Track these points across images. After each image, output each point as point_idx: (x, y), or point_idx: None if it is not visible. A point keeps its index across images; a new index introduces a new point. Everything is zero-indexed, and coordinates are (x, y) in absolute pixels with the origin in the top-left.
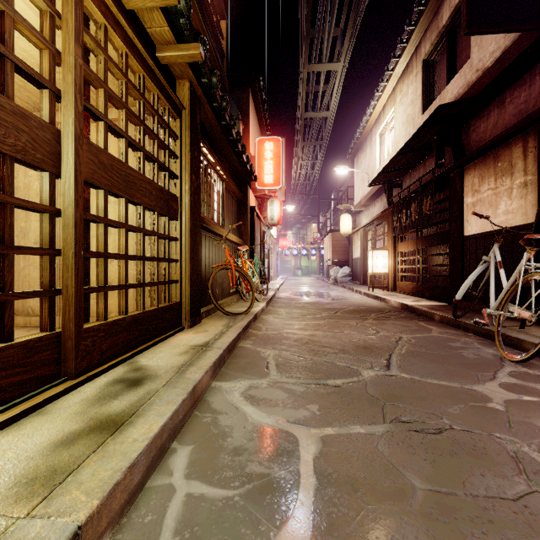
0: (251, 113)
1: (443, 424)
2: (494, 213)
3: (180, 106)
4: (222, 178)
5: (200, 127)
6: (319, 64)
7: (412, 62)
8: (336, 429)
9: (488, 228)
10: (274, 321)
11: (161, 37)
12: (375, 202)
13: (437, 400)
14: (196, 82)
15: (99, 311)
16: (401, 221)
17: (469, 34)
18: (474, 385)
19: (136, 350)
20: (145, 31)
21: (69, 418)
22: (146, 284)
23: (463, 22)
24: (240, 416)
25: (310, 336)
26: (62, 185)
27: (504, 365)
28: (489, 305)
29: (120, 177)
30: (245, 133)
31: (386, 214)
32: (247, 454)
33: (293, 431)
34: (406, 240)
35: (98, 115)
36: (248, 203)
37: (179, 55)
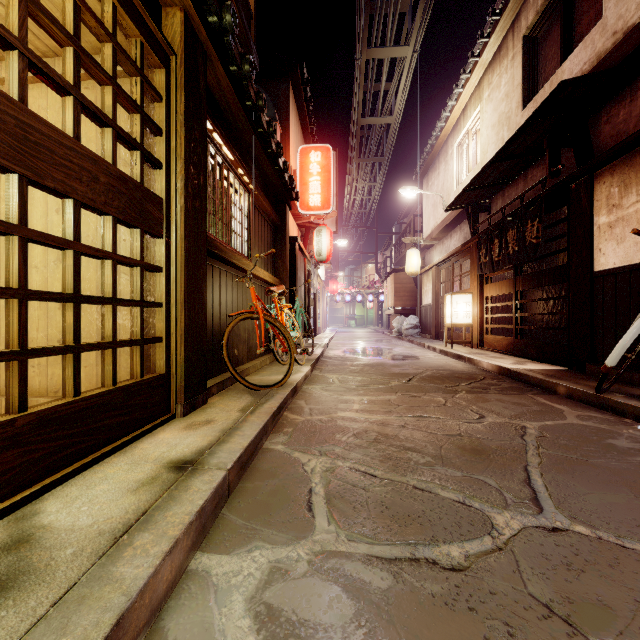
0: (291, 114)
1: None
2: None
3: (167, 48)
4: (247, 188)
5: (205, 95)
6: (381, 48)
7: (506, 41)
8: None
9: (636, 258)
10: (322, 396)
11: None
12: (451, 232)
13: None
14: (194, 13)
15: None
16: (491, 255)
17: None
18: None
19: (47, 481)
20: None
21: None
22: (81, 348)
23: None
24: None
25: (380, 425)
26: None
27: None
28: None
29: None
30: (283, 140)
31: (469, 247)
32: None
33: None
34: (495, 280)
35: None
36: (287, 230)
37: None
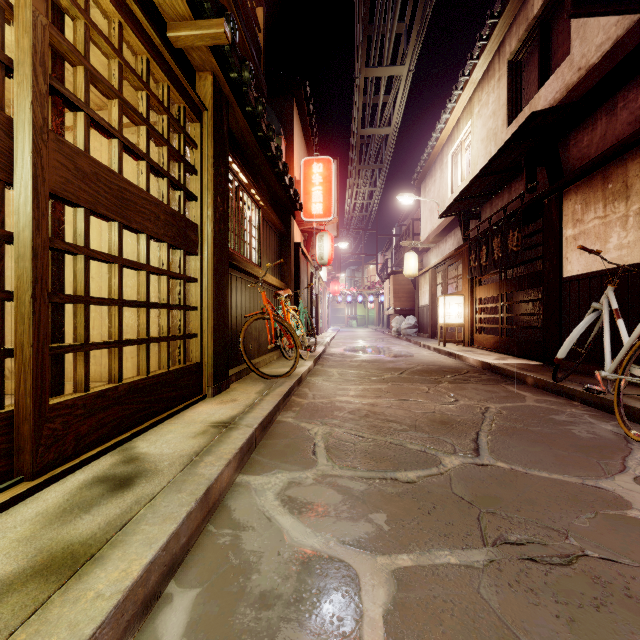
0: (295, 128)
1: (571, 548)
2: (602, 248)
3: (201, 106)
4: (258, 205)
5: (228, 136)
6: (379, 68)
7: (493, 64)
8: (414, 556)
9: (594, 267)
10: (324, 386)
11: (173, 10)
12: (446, 237)
13: (554, 505)
14: (221, 75)
15: (78, 379)
16: (480, 260)
17: (575, 15)
18: (600, 479)
19: (134, 430)
20: (150, 0)
21: (7, 549)
22: (150, 340)
23: (568, 0)
24: (274, 533)
25: (371, 405)
26: (16, 197)
27: (632, 449)
28: (597, 364)
29: (109, 192)
30: (288, 153)
31: (461, 252)
32: (281, 605)
33: (350, 561)
34: (485, 283)
35: (74, 101)
36: (292, 238)
37: (197, 35)
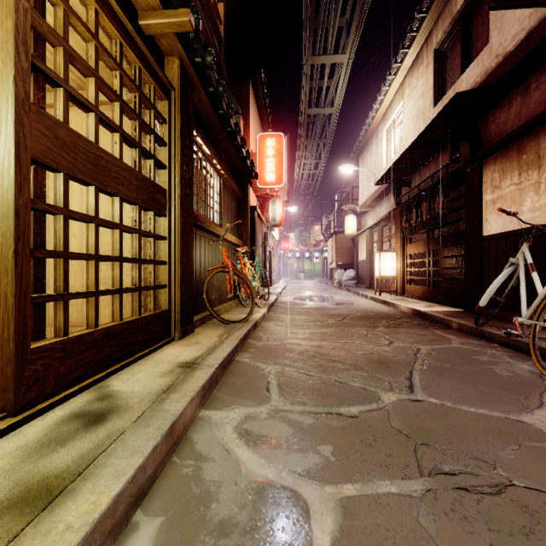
0: (251, 108)
1: (499, 478)
2: (517, 210)
3: (169, 86)
4: (219, 173)
5: (193, 113)
6: (323, 56)
7: (422, 52)
8: (358, 486)
9: (510, 227)
10: (276, 330)
11: (144, 0)
12: (381, 202)
13: (481, 437)
14: (187, 59)
15: (58, 325)
16: (410, 221)
17: (495, 8)
18: (521, 414)
19: (109, 370)
20: None
21: None
22: (124, 290)
23: None
24: (232, 464)
25: (317, 347)
26: None
27: None
28: (513, 311)
29: (86, 159)
30: (245, 129)
31: (394, 215)
32: (237, 534)
33: (301, 490)
34: (415, 241)
35: (53, 78)
36: (248, 202)
37: (165, 23)
